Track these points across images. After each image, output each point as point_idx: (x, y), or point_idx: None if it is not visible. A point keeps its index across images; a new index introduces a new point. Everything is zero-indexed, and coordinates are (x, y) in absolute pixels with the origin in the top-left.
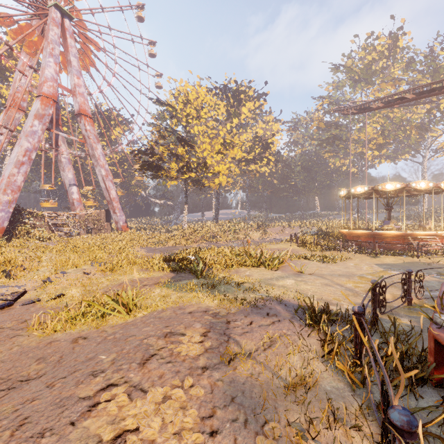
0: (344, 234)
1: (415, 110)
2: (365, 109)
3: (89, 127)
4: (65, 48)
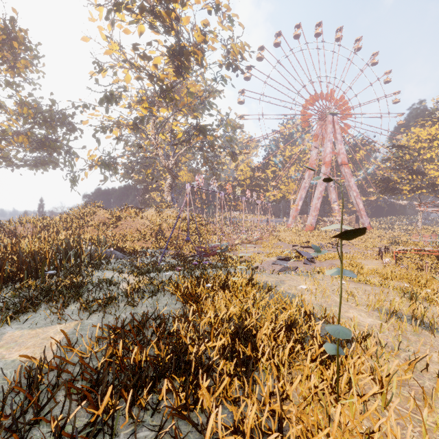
0: None
1: None
2: None
3: (347, 170)
4: (334, 131)
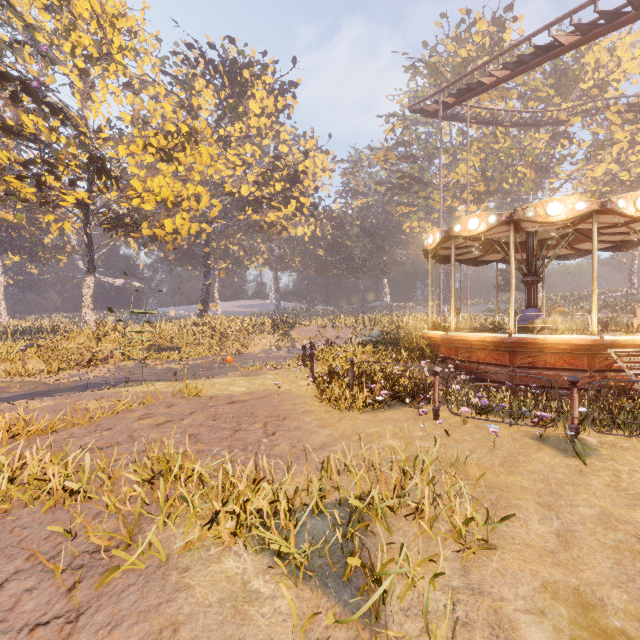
0: (434, 343)
1: (532, 137)
2: (469, 92)
3: None
4: None
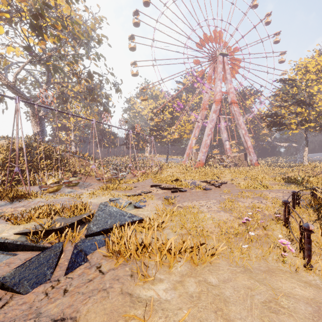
0: None
1: None
2: None
3: (236, 109)
4: (224, 72)
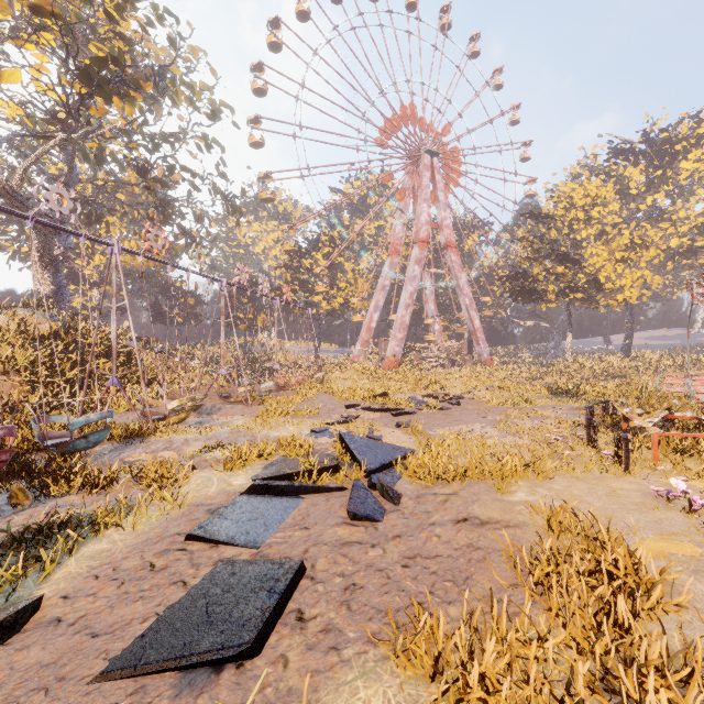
0: None
1: None
2: None
3: (454, 258)
4: (433, 186)
